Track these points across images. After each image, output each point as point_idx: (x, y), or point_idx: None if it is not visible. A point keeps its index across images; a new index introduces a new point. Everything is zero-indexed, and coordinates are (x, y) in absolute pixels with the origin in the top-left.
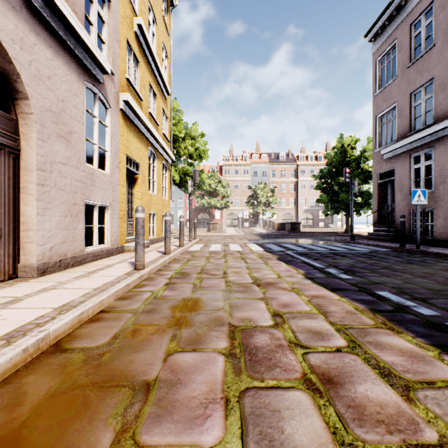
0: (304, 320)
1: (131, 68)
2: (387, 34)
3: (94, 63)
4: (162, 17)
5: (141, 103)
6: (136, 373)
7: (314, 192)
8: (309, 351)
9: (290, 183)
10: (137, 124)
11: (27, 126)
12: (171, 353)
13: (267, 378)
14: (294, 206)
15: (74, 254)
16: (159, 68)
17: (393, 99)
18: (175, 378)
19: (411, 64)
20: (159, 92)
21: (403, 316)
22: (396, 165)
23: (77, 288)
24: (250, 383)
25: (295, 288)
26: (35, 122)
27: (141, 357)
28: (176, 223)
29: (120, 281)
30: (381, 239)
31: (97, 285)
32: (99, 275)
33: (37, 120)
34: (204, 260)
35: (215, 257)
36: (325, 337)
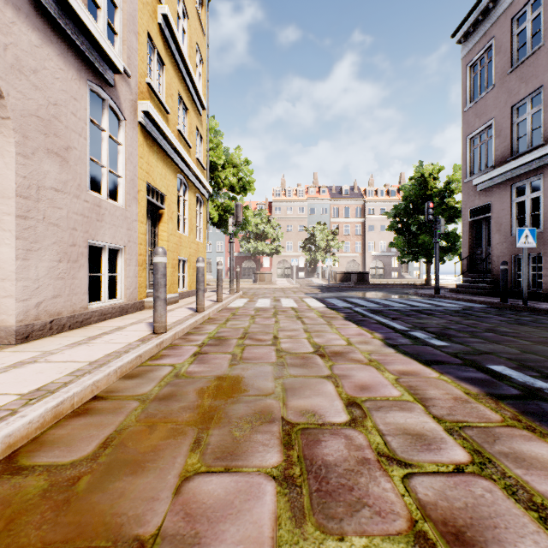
0: (395, 412)
1: (154, 72)
2: (481, 33)
3: (101, 57)
4: (195, 10)
5: (167, 118)
6: (124, 520)
7: (385, 235)
8: (413, 472)
9: (356, 223)
10: (162, 144)
11: (2, 135)
12: (188, 477)
13: (349, 531)
14: (360, 252)
15: (73, 312)
16: (191, 74)
17: (488, 114)
18: (190, 531)
19: (513, 69)
20: (191, 105)
21: (540, 405)
22: (493, 198)
23: (66, 362)
24: (322, 543)
25: (373, 359)
26: (13, 130)
27: (138, 484)
28: (215, 273)
29: (130, 350)
30: (474, 292)
31: (96, 356)
32: (103, 341)
33: (16, 128)
34: (247, 319)
35: (263, 316)
36: (432, 445)
